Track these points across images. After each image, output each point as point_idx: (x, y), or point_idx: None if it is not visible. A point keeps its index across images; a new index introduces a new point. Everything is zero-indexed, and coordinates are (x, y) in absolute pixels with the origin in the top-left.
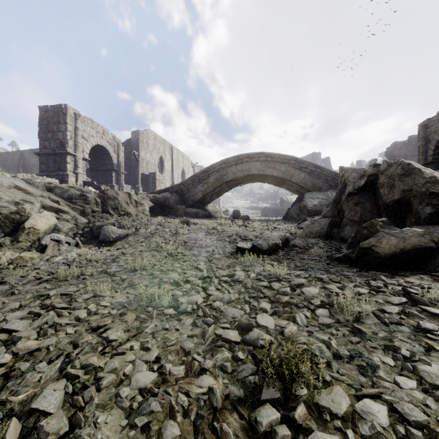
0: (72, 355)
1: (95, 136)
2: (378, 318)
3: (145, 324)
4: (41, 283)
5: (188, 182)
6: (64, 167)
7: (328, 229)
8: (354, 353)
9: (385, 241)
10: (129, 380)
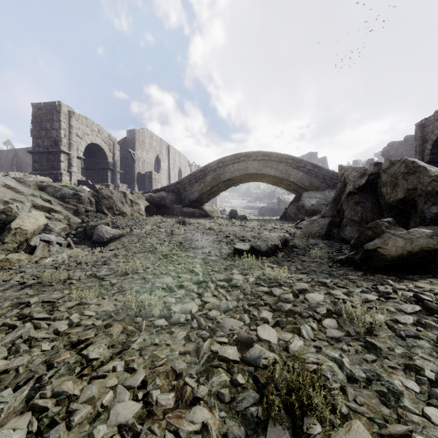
0: (44, 379)
1: (89, 134)
2: (392, 330)
3: (133, 337)
4: (23, 289)
5: (185, 181)
6: (57, 166)
7: (327, 229)
8: (371, 375)
9: (392, 242)
10: (107, 413)
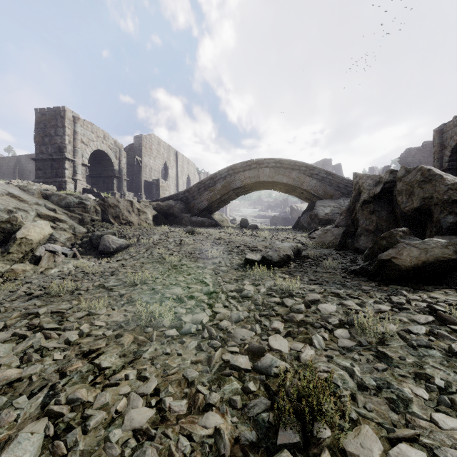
0: (57, 387)
1: (95, 140)
2: (404, 340)
3: (144, 347)
4: (31, 299)
5: (194, 190)
6: (62, 173)
7: (341, 239)
8: (382, 383)
9: (406, 252)
10: (122, 418)
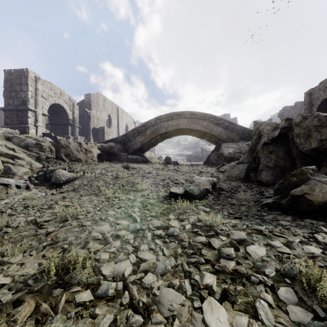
0: None
1: (53, 96)
2: None
3: (42, 326)
4: None
5: (130, 134)
6: (25, 121)
7: (246, 173)
8: None
9: (318, 189)
10: None
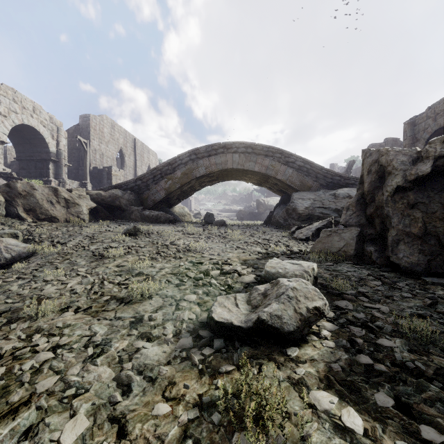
0: None
1: (19, 112)
2: None
3: None
4: None
5: (148, 177)
6: None
7: (357, 246)
8: None
9: None
10: None
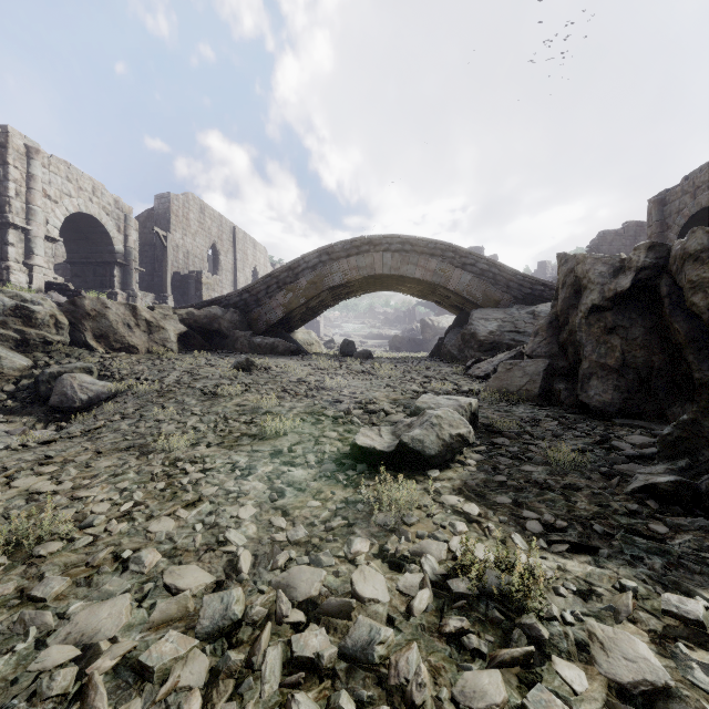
0: None
1: (74, 195)
2: None
3: None
4: None
5: (259, 288)
6: (1, 253)
7: (543, 383)
8: None
9: None
10: None
